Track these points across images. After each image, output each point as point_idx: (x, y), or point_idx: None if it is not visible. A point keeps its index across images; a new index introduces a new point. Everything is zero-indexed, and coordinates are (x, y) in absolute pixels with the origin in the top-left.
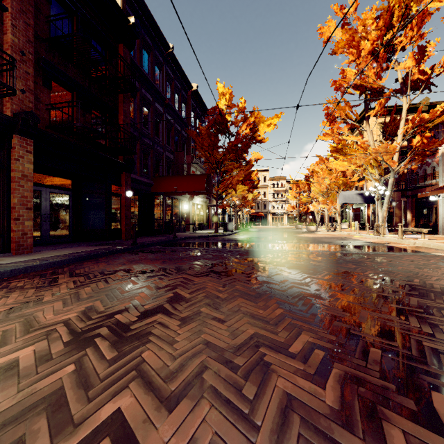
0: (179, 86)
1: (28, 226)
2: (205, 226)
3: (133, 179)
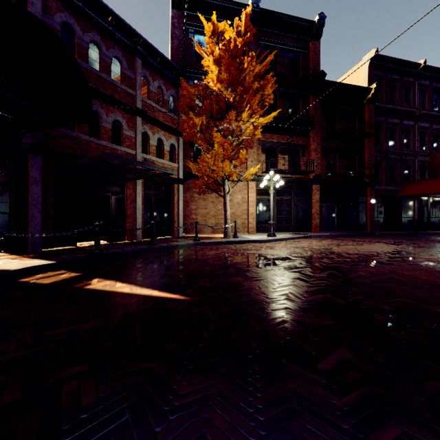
0: (439, 85)
1: (318, 221)
2: None
3: (378, 189)
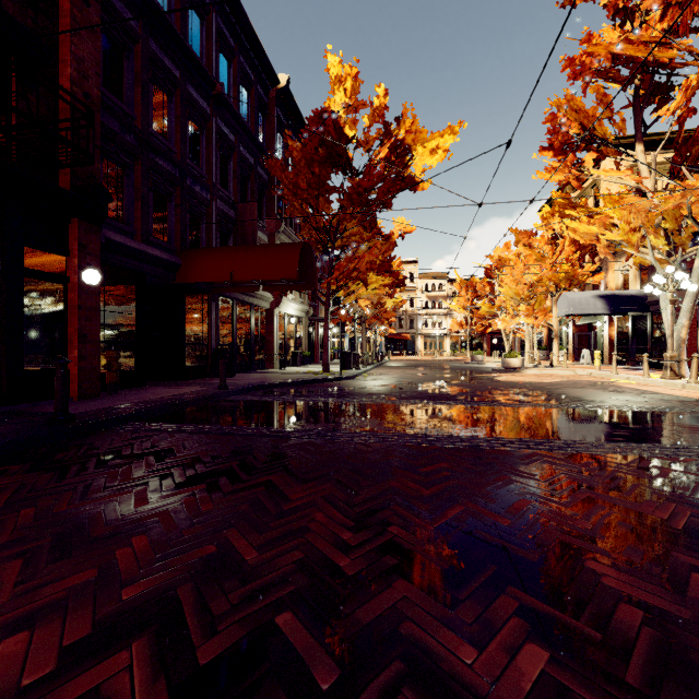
0: (250, 72)
1: None
2: (305, 358)
3: (117, 245)
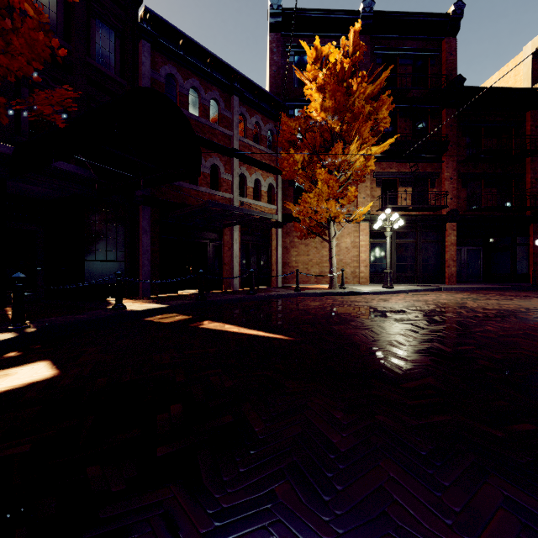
0: None
1: (453, 270)
2: None
3: None
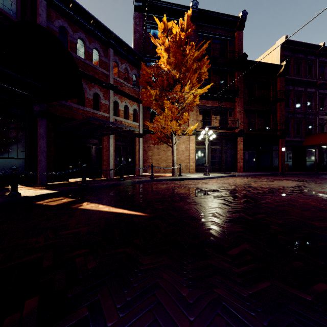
0: None
1: (241, 164)
2: None
3: (287, 140)
